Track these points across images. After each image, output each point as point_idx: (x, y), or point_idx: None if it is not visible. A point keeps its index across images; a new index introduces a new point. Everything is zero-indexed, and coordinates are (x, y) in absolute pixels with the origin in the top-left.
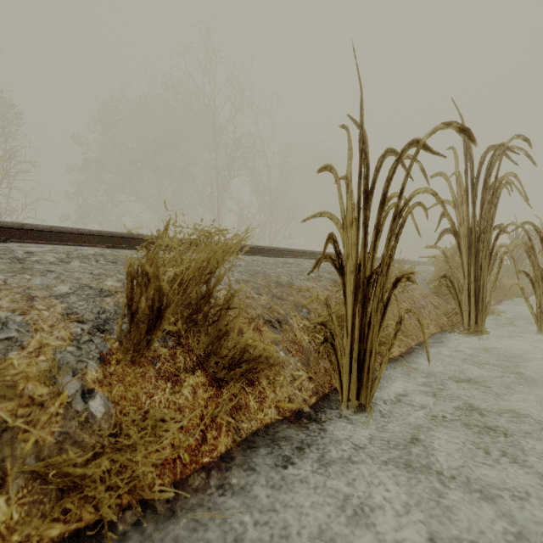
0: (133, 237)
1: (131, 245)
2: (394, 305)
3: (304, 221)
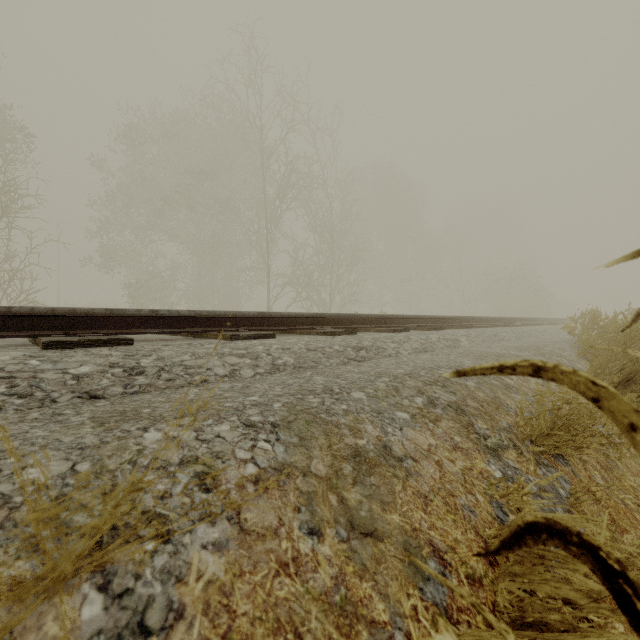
0: (113, 314)
1: (109, 327)
2: (573, 459)
3: (459, 373)
